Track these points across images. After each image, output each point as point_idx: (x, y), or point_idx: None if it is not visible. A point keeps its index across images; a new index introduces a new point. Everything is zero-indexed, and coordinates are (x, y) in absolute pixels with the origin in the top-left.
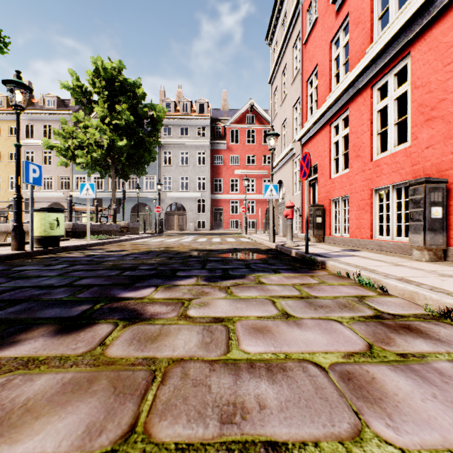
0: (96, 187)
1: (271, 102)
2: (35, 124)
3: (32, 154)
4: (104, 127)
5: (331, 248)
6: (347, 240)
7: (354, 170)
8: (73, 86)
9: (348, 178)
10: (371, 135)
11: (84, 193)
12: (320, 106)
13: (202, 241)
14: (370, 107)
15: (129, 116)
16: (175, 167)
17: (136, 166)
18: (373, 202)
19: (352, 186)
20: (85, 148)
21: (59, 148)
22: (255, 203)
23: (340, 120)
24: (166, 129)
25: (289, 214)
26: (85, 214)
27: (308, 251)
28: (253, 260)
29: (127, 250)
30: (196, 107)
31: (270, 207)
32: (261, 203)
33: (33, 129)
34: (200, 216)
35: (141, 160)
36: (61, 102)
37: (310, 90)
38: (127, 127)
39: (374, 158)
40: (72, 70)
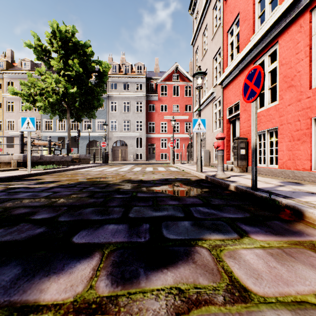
0: (60, 129)
1: (193, 59)
2: (14, 81)
3: (12, 104)
4: (61, 80)
5: (265, 179)
6: (276, 171)
7: (285, 102)
8: (35, 45)
9: (277, 110)
10: (311, 61)
11: (25, 126)
12: (242, 49)
13: (137, 170)
14: (309, 31)
15: (79, 68)
16: (119, 113)
17: (87, 111)
18: (313, 132)
19: (283, 117)
20: (45, 95)
21: (22, 94)
22: (179, 140)
23: (265, 57)
24: (113, 86)
25: (220, 145)
26: (46, 148)
27: (249, 185)
28: (189, 197)
29: (59, 181)
30: (135, 69)
31: (198, 139)
32: (184, 140)
33: (13, 85)
34: (138, 150)
35: (91, 105)
36: (35, 65)
37: (230, 39)
38: (77, 77)
39: (315, 85)
40: (34, 32)
